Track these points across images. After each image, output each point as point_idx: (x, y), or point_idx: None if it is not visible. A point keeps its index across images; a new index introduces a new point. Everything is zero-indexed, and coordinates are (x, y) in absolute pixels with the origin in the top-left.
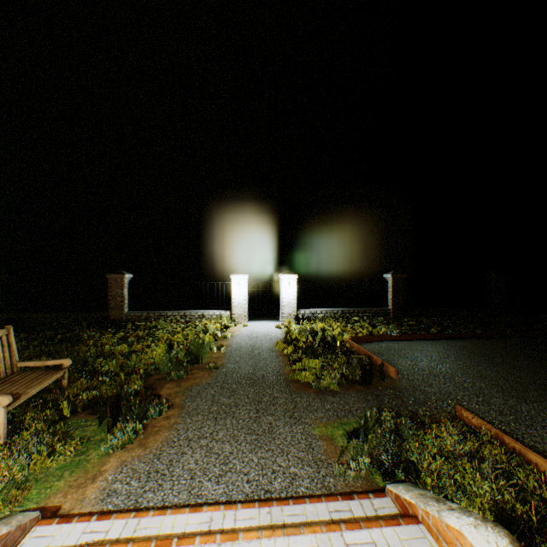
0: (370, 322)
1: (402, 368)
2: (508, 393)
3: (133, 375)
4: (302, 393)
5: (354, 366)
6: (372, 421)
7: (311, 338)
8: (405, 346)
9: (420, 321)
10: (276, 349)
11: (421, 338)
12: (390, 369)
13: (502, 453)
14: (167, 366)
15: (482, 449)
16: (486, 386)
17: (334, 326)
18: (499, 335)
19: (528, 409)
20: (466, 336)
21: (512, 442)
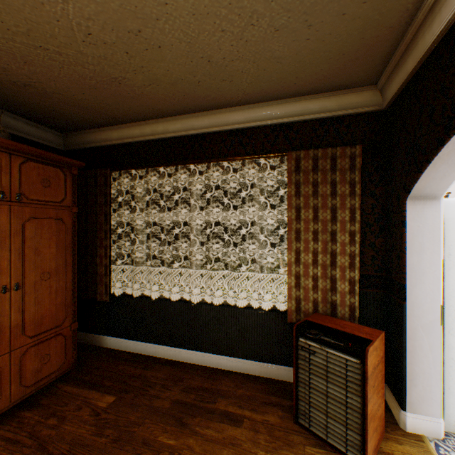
0: None
1: None
2: None
3: None
4: None
5: None
6: None
7: None
8: None
9: None
10: None
11: None
12: None
13: None
14: None
15: None
16: None
17: None
18: None
19: None
20: None
21: None
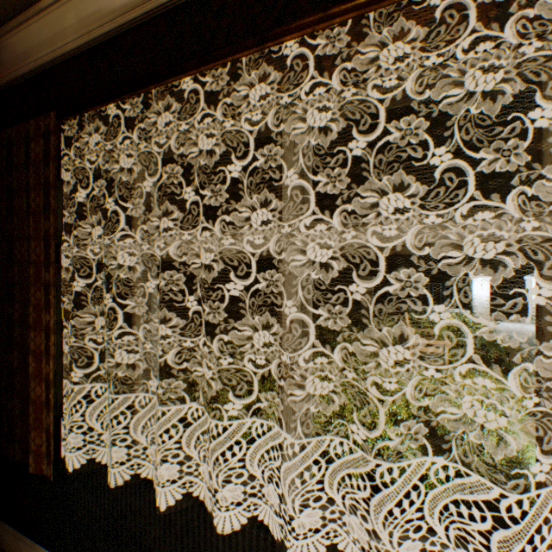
0: None
1: None
2: None
3: (461, 347)
4: None
5: None
6: None
7: None
8: None
9: None
10: None
11: None
12: None
13: None
14: (479, 344)
15: None
16: None
17: None
18: None
19: None
20: None
21: None
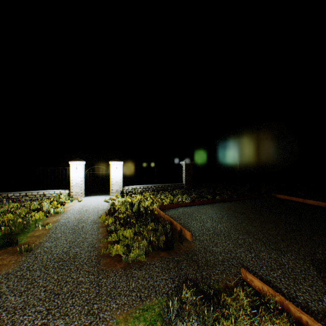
0: (172, 193)
1: (195, 230)
2: (269, 246)
3: None
4: (110, 271)
5: (159, 234)
6: (173, 313)
7: (129, 209)
8: (195, 210)
9: (201, 191)
10: (99, 220)
11: (204, 203)
12: (186, 233)
13: (290, 323)
14: None
15: (274, 323)
16: (253, 241)
17: (148, 198)
18: (246, 198)
19: (287, 261)
20: (229, 199)
21: (299, 312)
